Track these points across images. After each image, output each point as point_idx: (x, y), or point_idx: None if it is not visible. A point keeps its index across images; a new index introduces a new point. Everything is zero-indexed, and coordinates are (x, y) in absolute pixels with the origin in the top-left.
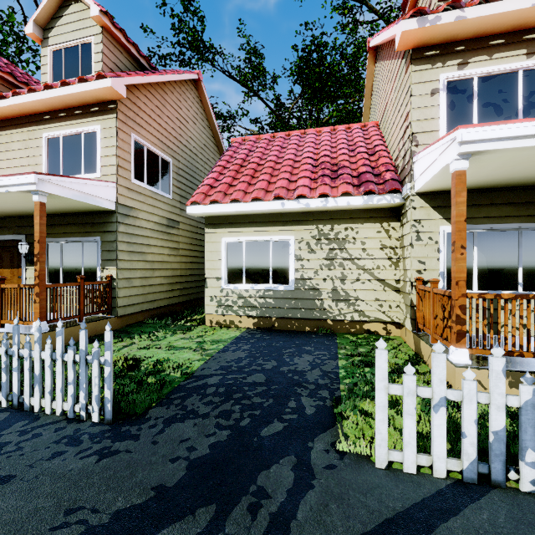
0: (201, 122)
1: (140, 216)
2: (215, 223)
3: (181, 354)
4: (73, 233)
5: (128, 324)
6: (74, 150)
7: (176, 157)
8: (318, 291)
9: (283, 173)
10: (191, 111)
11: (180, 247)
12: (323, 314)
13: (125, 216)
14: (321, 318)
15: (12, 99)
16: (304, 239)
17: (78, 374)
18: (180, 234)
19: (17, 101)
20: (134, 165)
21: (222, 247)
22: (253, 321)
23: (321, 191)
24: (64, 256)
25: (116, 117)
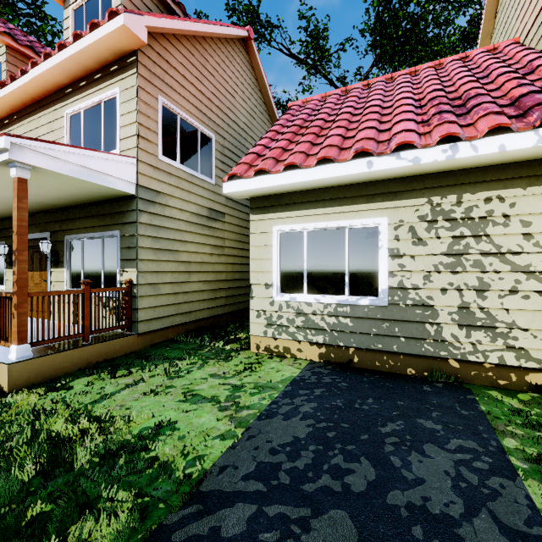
0: (253, 93)
1: (170, 203)
2: (263, 206)
3: (198, 416)
4: (93, 227)
5: (153, 343)
6: (95, 124)
7: (220, 133)
8: (432, 309)
9: (366, 122)
10: (240, 78)
11: (225, 245)
12: (442, 349)
13: (150, 203)
14: (437, 355)
15: (32, 71)
16: (405, 222)
17: (5, 459)
18: (225, 229)
19: (36, 73)
20: (162, 138)
21: (273, 240)
22: (319, 351)
23: (443, 131)
24: (85, 255)
25: (136, 72)
